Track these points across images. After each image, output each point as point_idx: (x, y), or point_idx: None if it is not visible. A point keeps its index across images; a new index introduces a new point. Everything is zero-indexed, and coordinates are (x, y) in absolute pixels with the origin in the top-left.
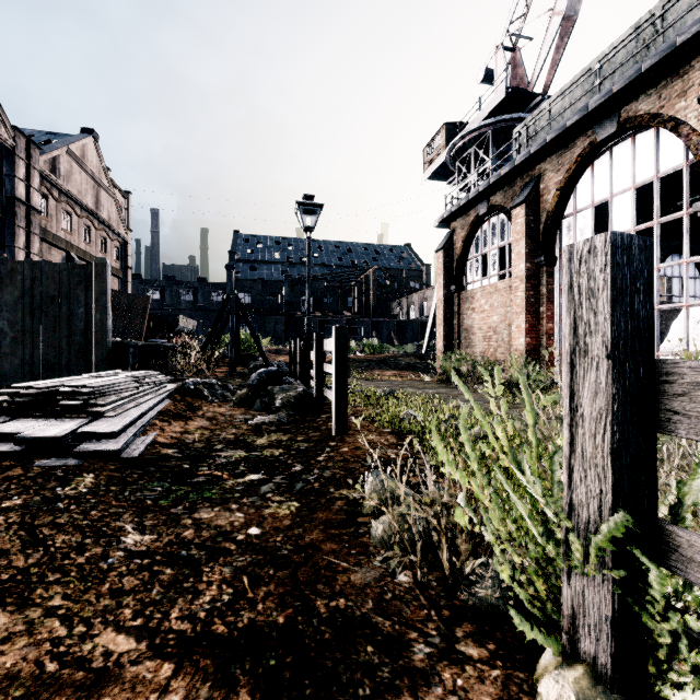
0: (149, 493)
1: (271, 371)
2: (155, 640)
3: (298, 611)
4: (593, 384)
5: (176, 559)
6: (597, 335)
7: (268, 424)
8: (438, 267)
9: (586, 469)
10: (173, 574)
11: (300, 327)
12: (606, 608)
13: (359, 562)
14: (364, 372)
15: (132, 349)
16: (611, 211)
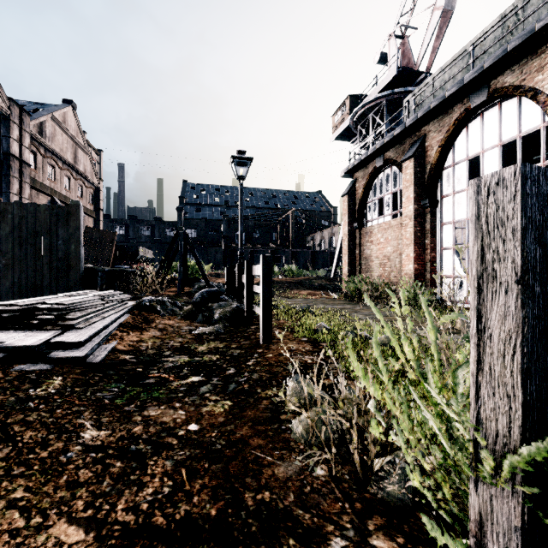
0: (107, 393)
1: (211, 291)
2: (102, 531)
3: (228, 504)
4: (502, 307)
5: (126, 453)
6: (506, 261)
7: (208, 334)
8: (343, 208)
9: (494, 387)
10: (122, 467)
11: (235, 256)
12: (516, 519)
13: (282, 457)
14: (285, 291)
15: (101, 273)
16: (482, 163)
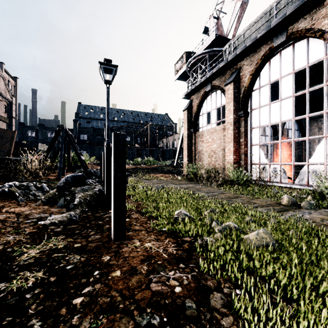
0: None
1: (76, 175)
2: None
3: None
4: None
5: None
6: None
7: (57, 224)
8: (184, 119)
9: None
10: None
11: None
12: None
13: None
14: (145, 175)
15: None
16: (280, 86)
